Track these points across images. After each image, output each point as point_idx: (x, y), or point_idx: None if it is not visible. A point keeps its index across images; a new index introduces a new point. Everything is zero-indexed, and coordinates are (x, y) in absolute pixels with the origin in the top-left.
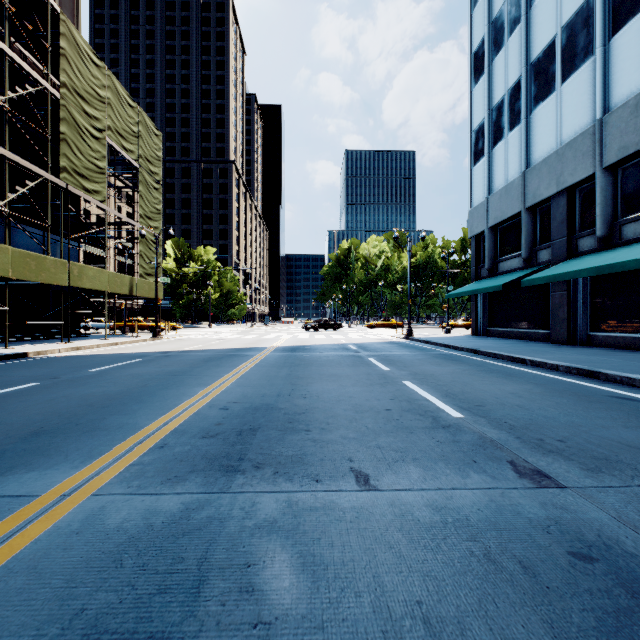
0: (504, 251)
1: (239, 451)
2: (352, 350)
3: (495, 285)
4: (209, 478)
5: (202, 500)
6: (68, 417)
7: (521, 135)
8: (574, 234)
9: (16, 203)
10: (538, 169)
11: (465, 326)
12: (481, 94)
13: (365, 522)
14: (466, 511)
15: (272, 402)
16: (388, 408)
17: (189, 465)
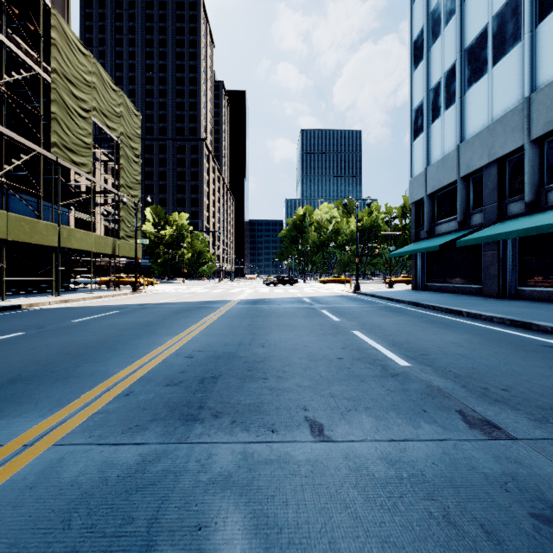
0: (441, 215)
1: (200, 399)
2: (307, 303)
3: (433, 245)
4: (169, 427)
5: (159, 451)
6: (45, 365)
7: (456, 113)
8: (504, 200)
9: (14, 174)
10: (471, 143)
11: (405, 282)
12: (420, 78)
13: (320, 477)
14: (420, 465)
15: (233, 351)
16: (340, 357)
17: (151, 413)
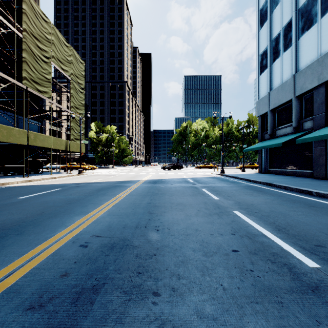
0: (279, 123)
1: None
2: (190, 182)
3: (277, 143)
4: None
5: None
6: None
7: (292, 53)
8: None
9: (1, 99)
10: (304, 72)
11: (251, 167)
12: (265, 33)
13: None
14: None
15: (129, 236)
16: (234, 248)
17: None
